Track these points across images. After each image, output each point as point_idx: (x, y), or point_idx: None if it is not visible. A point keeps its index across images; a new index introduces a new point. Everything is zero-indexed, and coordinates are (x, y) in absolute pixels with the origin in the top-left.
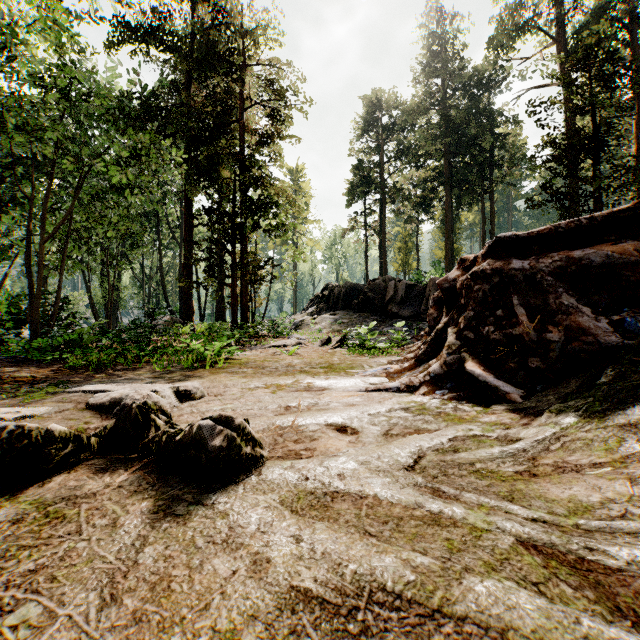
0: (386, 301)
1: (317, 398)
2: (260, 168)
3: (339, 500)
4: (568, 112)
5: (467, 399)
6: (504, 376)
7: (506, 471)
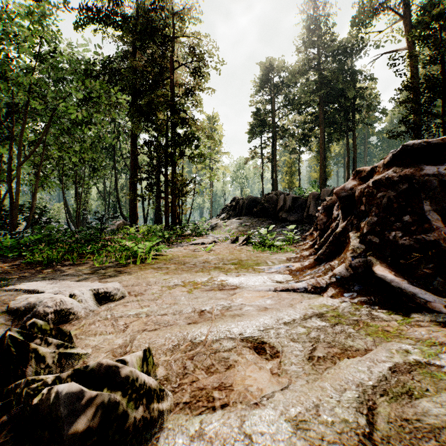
0: (278, 209)
1: (230, 299)
2: (185, 112)
3: None
4: (413, 69)
5: (379, 304)
6: (418, 282)
7: None
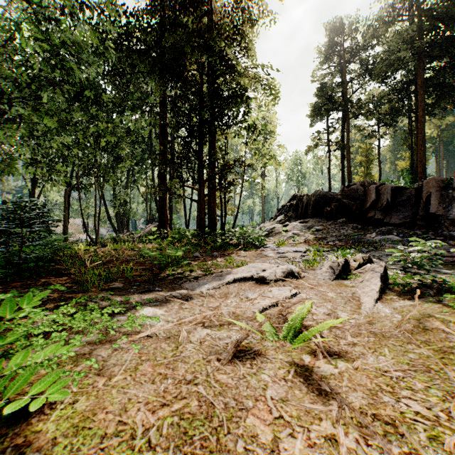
0: (366, 207)
1: None
2: (229, 60)
3: None
4: None
5: None
6: None
7: None
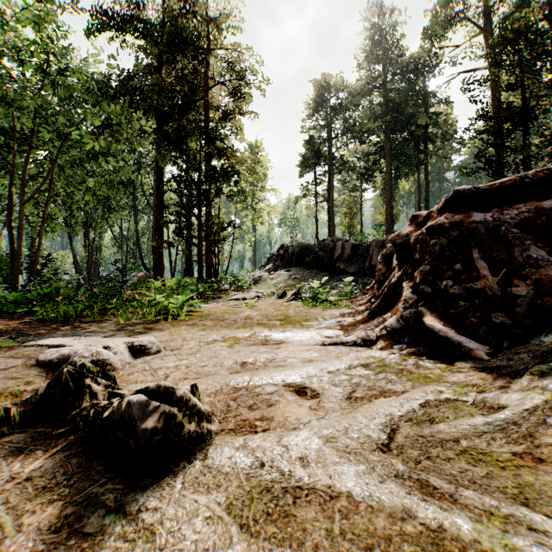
0: (334, 259)
1: (274, 353)
2: (223, 140)
3: (303, 502)
4: (494, 93)
5: (427, 355)
6: (466, 331)
7: (501, 452)
